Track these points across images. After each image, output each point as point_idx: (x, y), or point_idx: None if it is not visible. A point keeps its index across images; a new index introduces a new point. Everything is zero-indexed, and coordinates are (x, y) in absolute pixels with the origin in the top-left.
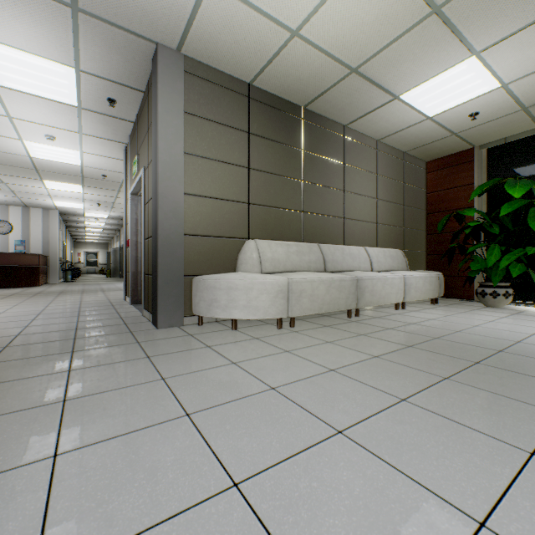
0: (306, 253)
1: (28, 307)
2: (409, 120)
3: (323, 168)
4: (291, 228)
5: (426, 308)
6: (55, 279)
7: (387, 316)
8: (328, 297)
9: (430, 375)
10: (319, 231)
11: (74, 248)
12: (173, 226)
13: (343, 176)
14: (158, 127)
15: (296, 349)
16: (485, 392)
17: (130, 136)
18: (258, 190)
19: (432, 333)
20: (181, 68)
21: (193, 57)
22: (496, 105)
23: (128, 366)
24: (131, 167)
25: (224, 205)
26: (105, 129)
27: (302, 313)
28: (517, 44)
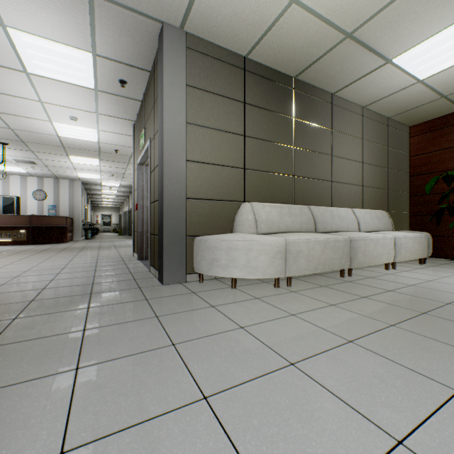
0: (297, 215)
1: (56, 261)
2: (398, 85)
3: (312, 134)
4: (283, 191)
5: (417, 268)
6: (79, 237)
7: (380, 276)
8: (323, 257)
9: None
10: (309, 193)
11: (94, 212)
12: (177, 191)
13: (330, 142)
14: (163, 99)
15: (301, 312)
16: None
17: (138, 114)
18: (253, 156)
19: (440, 297)
20: (184, 44)
21: (194, 33)
22: None
23: (138, 327)
24: (139, 141)
25: (222, 170)
26: (117, 109)
27: (298, 272)
28: None
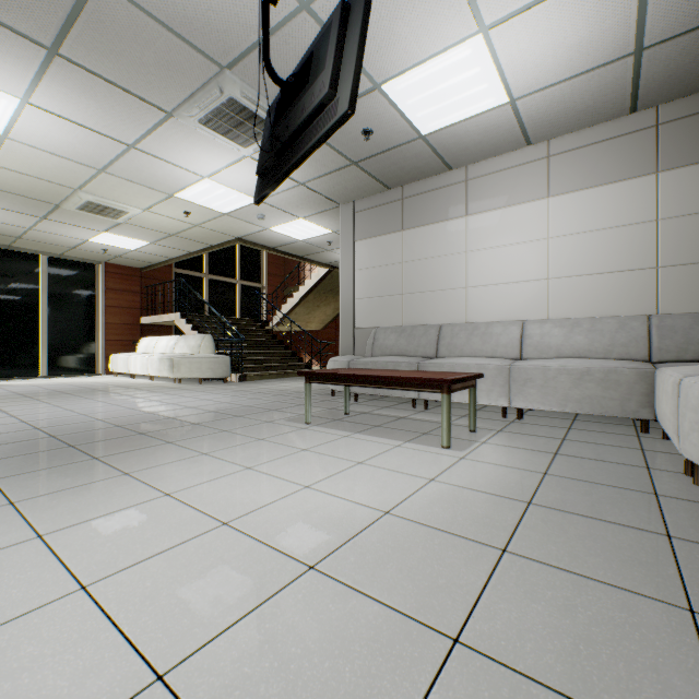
0: None
1: None
2: None
3: None
4: None
5: None
6: None
7: None
8: None
9: (32, 400)
10: None
11: None
12: None
13: None
14: None
15: None
16: (56, 398)
17: None
18: None
19: None
20: None
21: None
22: None
23: None
24: None
25: None
26: None
27: None
28: None
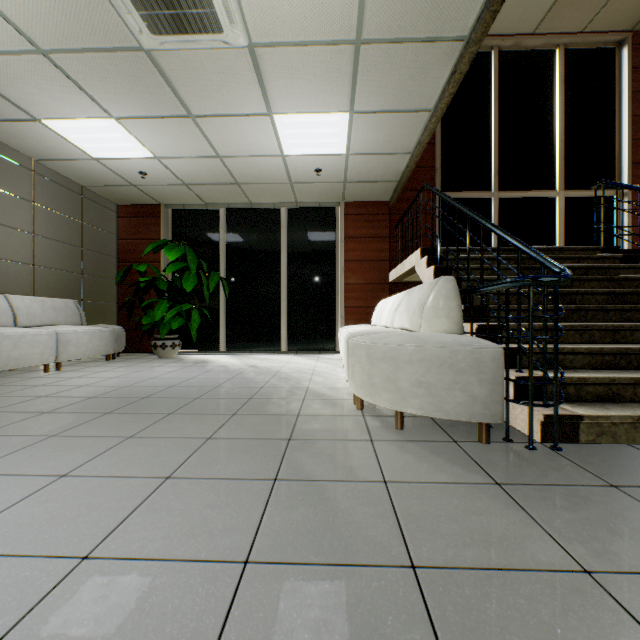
0: None
1: None
2: (71, 152)
3: None
4: None
5: (92, 366)
6: None
7: (18, 381)
8: None
9: None
10: None
11: None
12: None
13: None
14: None
15: None
16: (4, 437)
17: None
18: None
19: (48, 392)
20: None
21: None
22: (161, 173)
23: None
24: None
25: None
26: None
27: None
28: (150, 128)
